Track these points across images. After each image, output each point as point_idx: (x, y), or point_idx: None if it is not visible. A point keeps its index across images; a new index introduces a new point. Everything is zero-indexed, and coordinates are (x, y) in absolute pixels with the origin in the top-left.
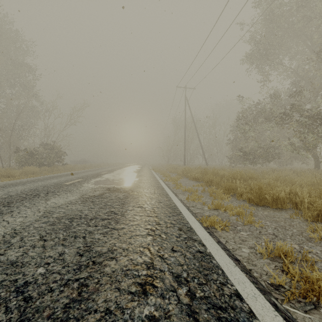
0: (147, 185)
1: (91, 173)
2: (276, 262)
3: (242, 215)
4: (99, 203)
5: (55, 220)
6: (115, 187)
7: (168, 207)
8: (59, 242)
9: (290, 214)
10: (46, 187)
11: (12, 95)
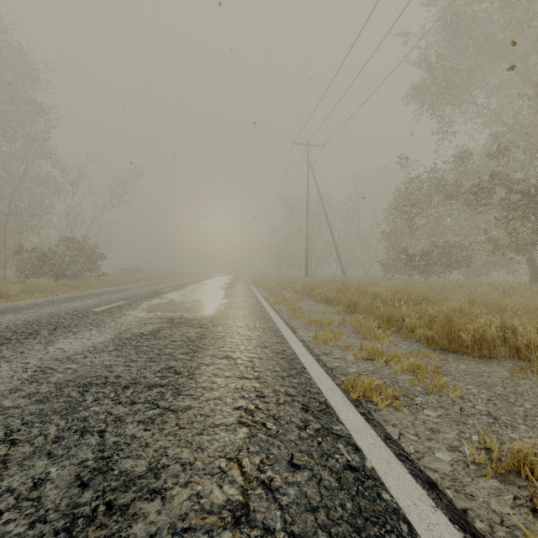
0: (242, 312)
1: (145, 291)
2: (513, 485)
3: (420, 372)
4: (149, 350)
5: (52, 389)
6: (184, 317)
7: (281, 357)
8: (42, 448)
9: (508, 369)
10: (56, 317)
11: (11, 156)
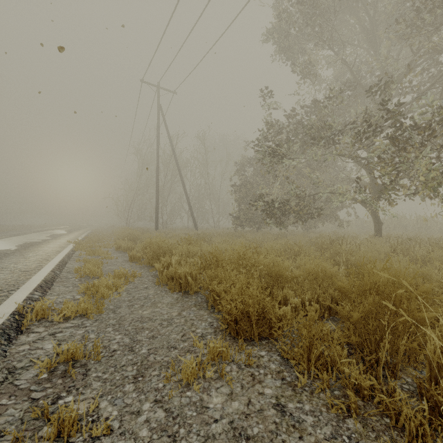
0: None
1: None
2: None
3: None
4: None
5: None
6: None
7: None
8: None
9: None
10: None
11: None
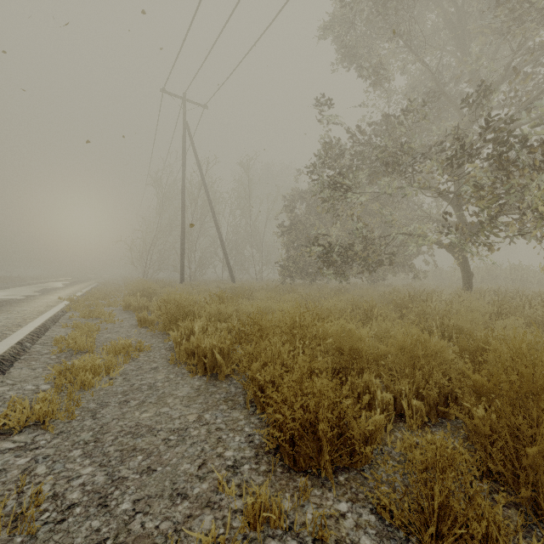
0: None
1: None
2: None
3: None
4: None
5: None
6: None
7: None
8: None
9: None
10: None
11: None
